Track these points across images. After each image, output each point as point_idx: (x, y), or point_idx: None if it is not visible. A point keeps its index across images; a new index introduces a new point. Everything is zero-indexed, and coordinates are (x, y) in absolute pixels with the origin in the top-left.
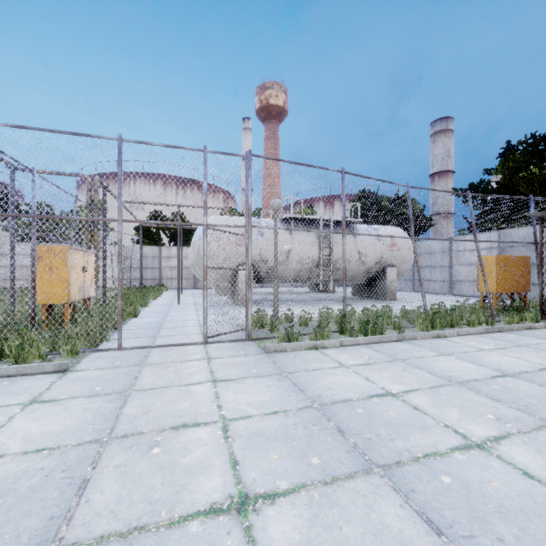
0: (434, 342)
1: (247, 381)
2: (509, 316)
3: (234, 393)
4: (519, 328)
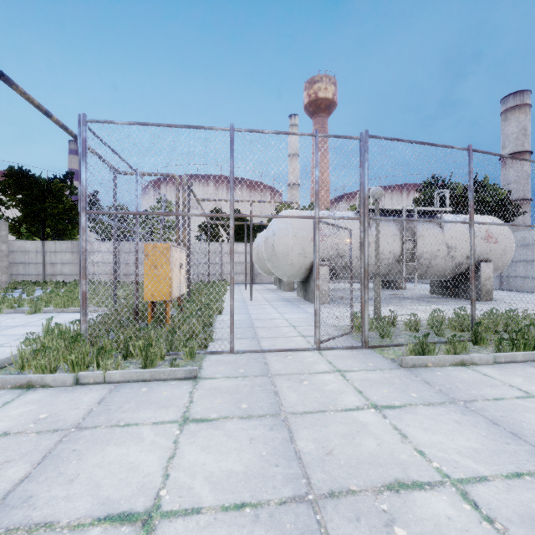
0: None
1: (420, 411)
2: None
3: (420, 430)
4: None
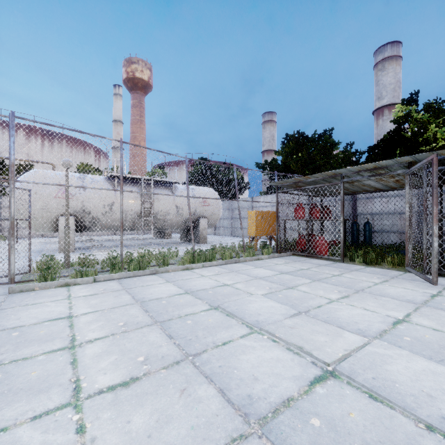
0: (178, 273)
1: None
2: (247, 252)
3: None
4: (251, 259)
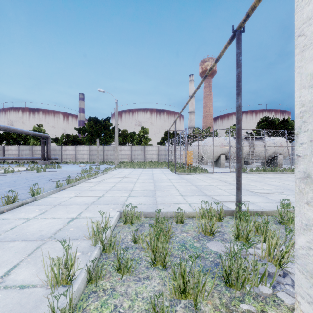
0: (292, 174)
1: (250, 175)
2: None
3: (249, 176)
4: None
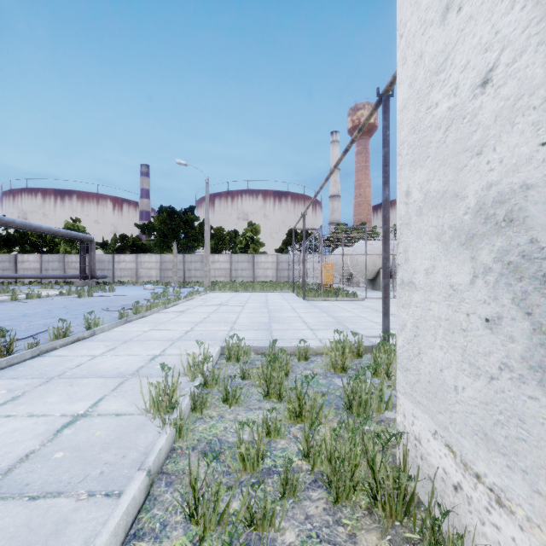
0: None
1: None
2: None
3: None
4: None
